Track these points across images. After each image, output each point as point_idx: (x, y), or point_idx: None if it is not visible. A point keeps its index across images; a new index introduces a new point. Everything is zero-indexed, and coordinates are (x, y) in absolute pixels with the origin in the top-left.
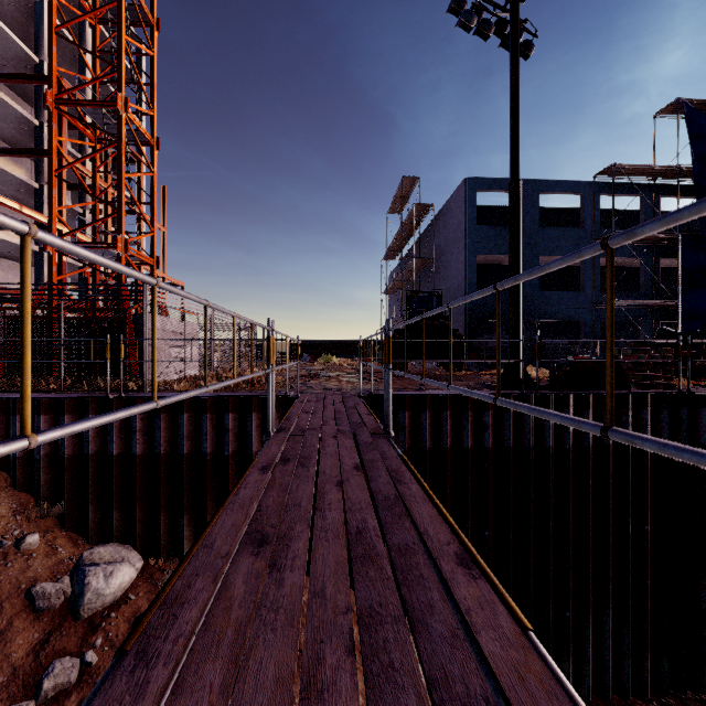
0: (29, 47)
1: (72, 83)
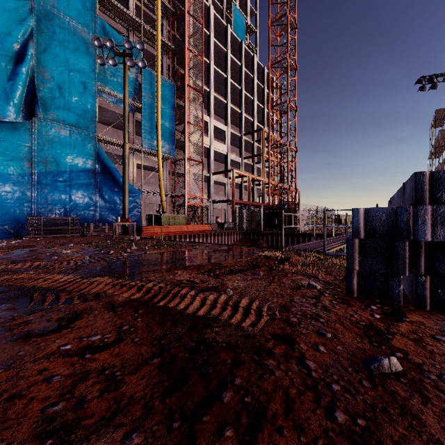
0: (247, 113)
1: (258, 118)
